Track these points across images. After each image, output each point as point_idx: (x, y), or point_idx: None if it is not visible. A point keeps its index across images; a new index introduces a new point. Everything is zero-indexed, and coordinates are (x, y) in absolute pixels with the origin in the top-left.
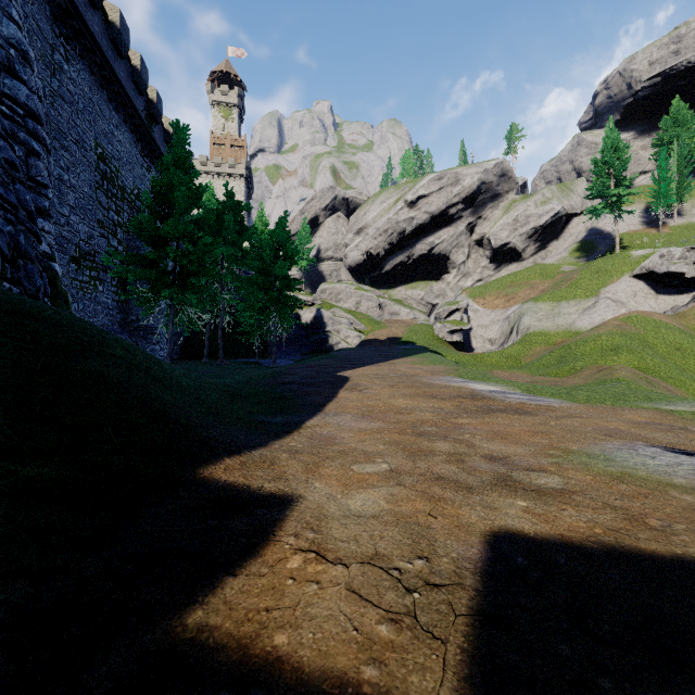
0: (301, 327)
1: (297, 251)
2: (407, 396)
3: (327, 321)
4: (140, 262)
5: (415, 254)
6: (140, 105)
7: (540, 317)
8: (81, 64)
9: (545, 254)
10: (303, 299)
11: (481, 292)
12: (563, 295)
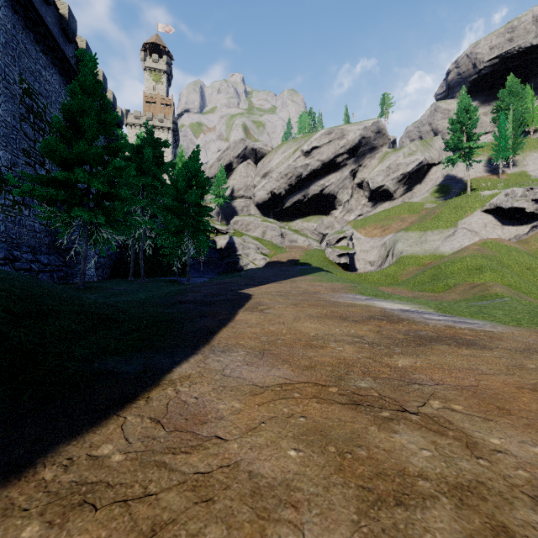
0: (216, 251)
1: (208, 181)
2: (314, 318)
3: (238, 247)
4: (54, 184)
5: (309, 194)
6: (69, 52)
7: (410, 243)
8: (3, 1)
9: (411, 195)
10: (219, 228)
11: (362, 224)
12: (428, 226)
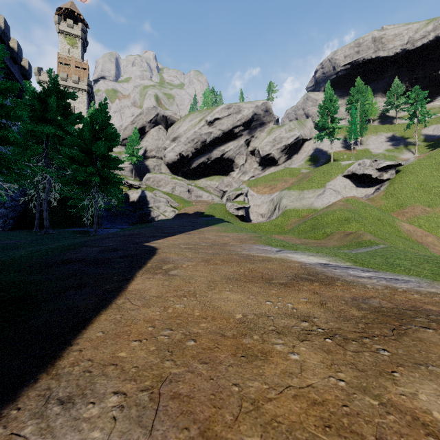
0: (129, 204)
1: (117, 134)
2: (233, 282)
3: (150, 200)
4: None
5: (212, 157)
6: None
7: (292, 200)
8: None
9: (291, 162)
10: (132, 183)
11: (255, 183)
12: (305, 186)
